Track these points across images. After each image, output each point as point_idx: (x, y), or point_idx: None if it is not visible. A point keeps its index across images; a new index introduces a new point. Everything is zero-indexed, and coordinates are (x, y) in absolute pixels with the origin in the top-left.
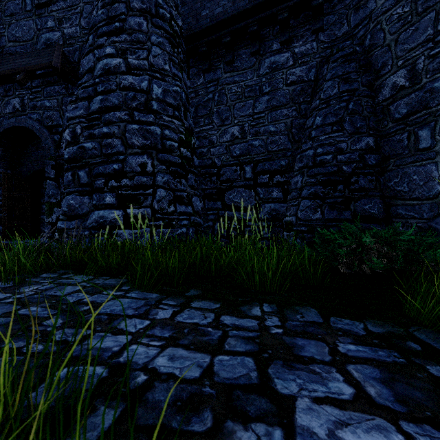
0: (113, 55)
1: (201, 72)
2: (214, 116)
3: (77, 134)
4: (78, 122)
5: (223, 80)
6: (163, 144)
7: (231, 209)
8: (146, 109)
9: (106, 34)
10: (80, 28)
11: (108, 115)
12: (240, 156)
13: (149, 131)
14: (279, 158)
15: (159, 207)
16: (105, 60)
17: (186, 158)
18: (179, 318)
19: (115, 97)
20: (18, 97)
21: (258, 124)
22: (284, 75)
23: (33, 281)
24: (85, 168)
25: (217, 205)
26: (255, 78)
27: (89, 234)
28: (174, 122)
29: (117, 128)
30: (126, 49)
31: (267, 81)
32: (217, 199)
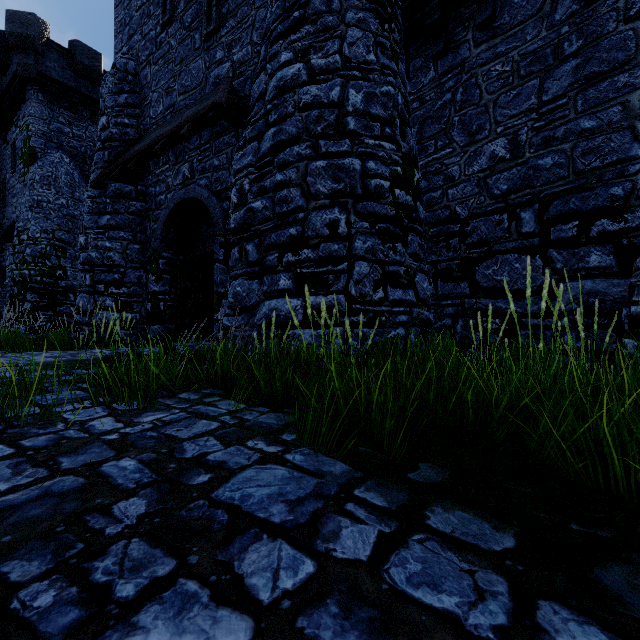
0: (289, 62)
1: (430, 61)
2: (455, 131)
3: (245, 192)
4: (246, 174)
5: (471, 61)
6: (365, 185)
7: (489, 295)
8: (338, 133)
9: (281, 36)
10: (251, 47)
11: (283, 154)
12: (510, 193)
13: (342, 168)
14: (606, 182)
15: (359, 293)
16: (279, 73)
17: (404, 207)
18: (394, 572)
19: (292, 124)
20: (187, 162)
21: (552, 122)
22: (619, 1)
23: (164, 404)
24: (254, 240)
25: (460, 288)
26: (543, 34)
27: (258, 335)
28: (383, 147)
29: (294, 171)
30: (309, 46)
31: (574, 29)
32: (460, 278)
